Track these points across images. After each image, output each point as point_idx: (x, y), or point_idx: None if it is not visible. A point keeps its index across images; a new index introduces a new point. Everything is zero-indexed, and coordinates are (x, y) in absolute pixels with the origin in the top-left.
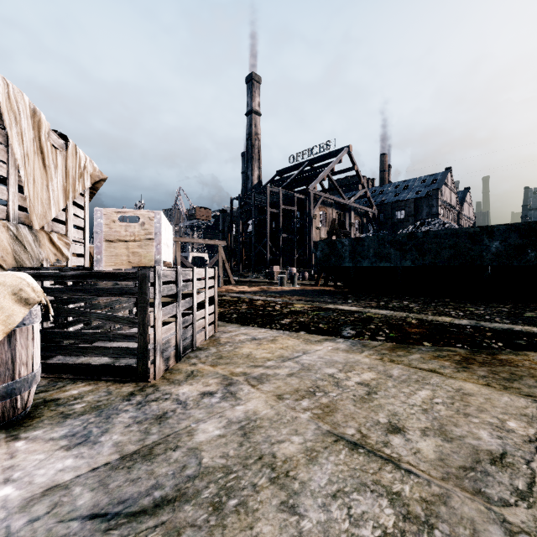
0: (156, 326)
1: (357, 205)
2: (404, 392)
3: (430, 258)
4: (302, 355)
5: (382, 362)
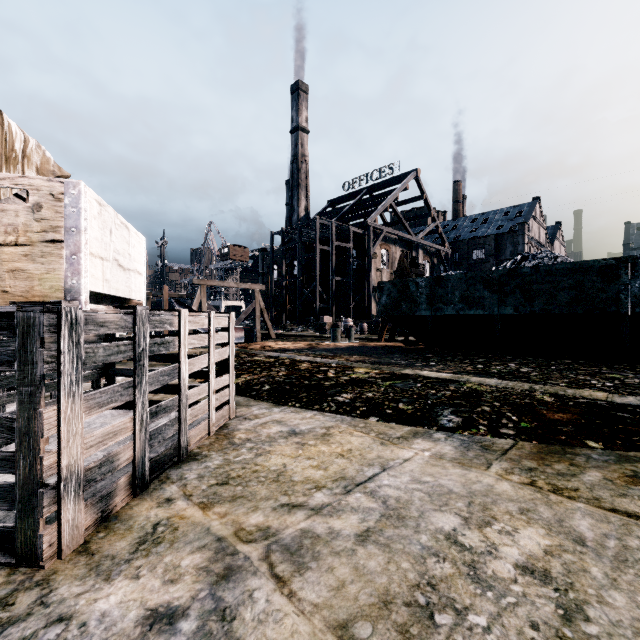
0: (63, 437)
1: (426, 242)
2: None
3: (540, 304)
4: (380, 473)
5: (540, 495)
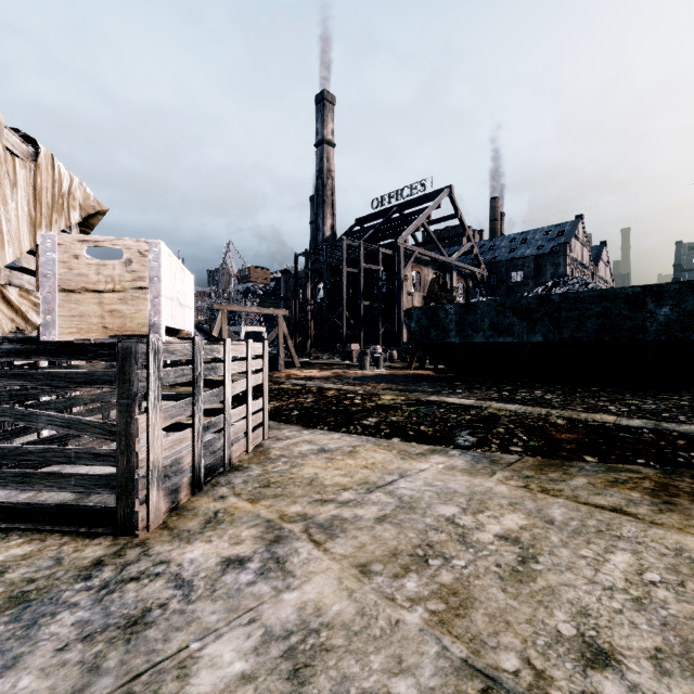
0: (150, 438)
1: (460, 263)
2: (584, 556)
3: (569, 331)
4: (398, 479)
5: (529, 494)
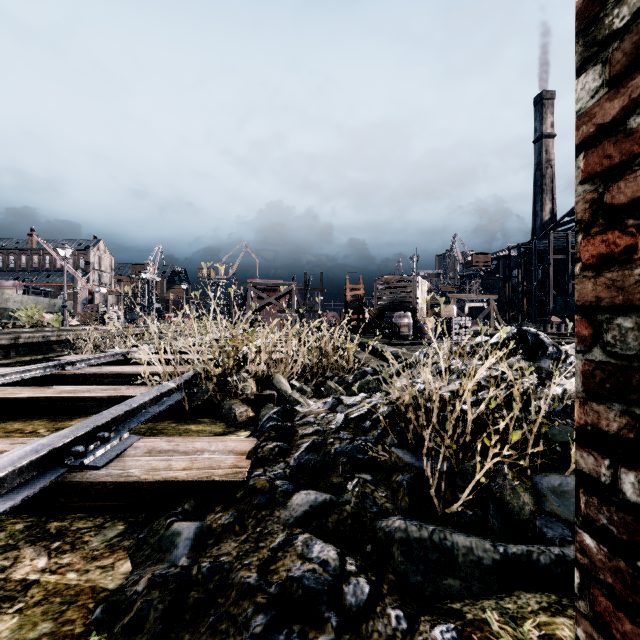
0: (453, 329)
1: None
2: None
3: None
4: None
5: None
